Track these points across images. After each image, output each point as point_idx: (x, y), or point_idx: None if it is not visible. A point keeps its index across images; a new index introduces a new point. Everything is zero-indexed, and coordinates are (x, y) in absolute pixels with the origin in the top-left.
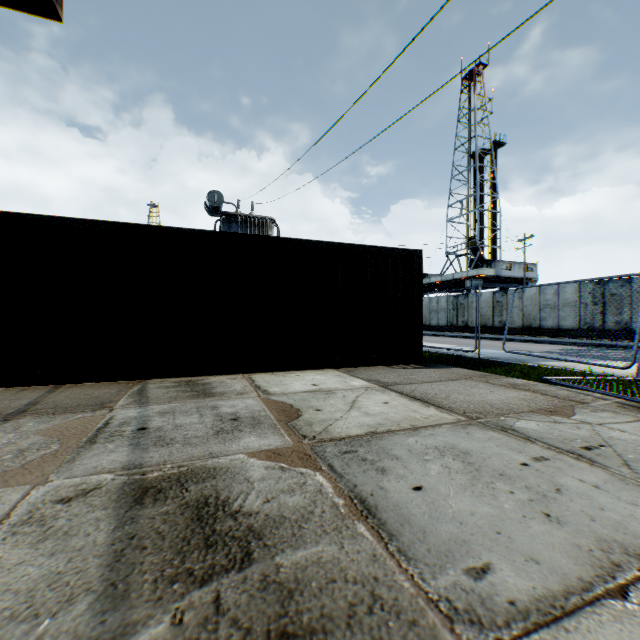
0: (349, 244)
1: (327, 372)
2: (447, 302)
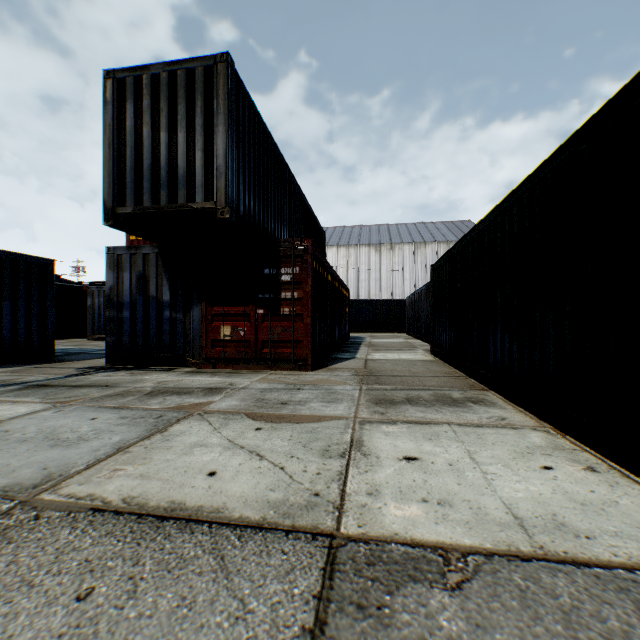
0: None
1: None
2: None
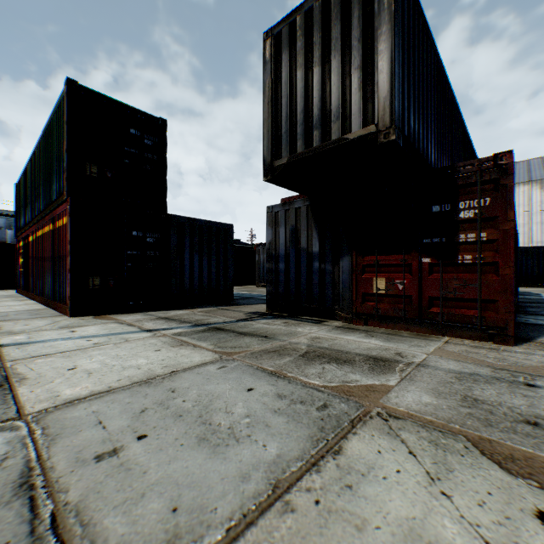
0: None
1: None
2: None
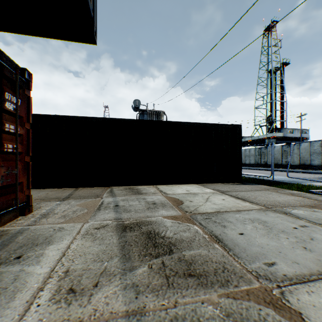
0: (203, 123)
1: (192, 185)
2: (254, 151)
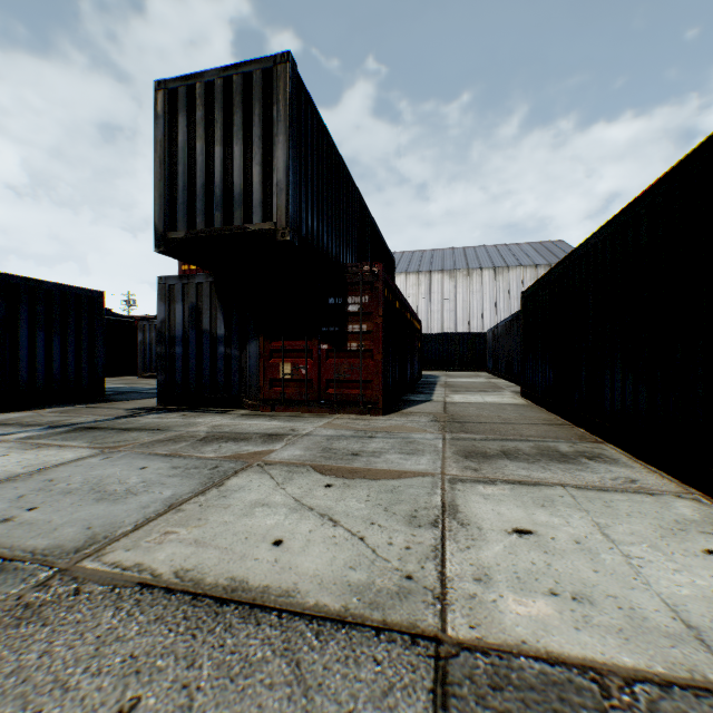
0: None
1: None
2: None
